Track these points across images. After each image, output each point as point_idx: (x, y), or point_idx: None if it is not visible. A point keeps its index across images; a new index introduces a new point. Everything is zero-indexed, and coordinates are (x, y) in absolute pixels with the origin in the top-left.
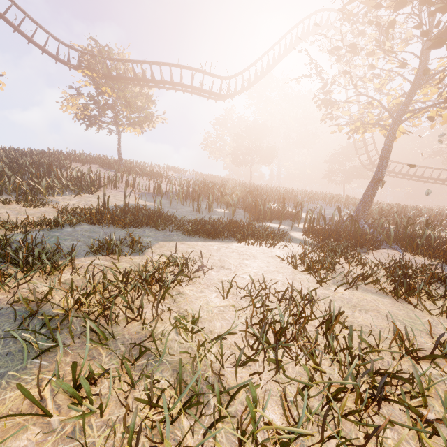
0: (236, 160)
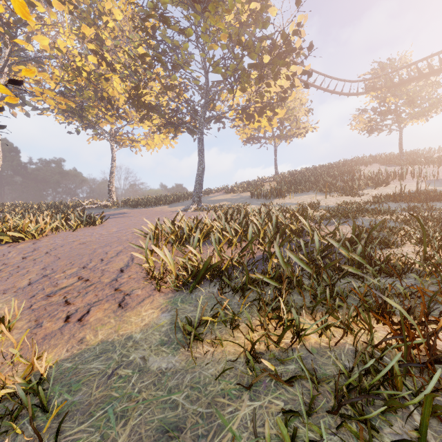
0: None
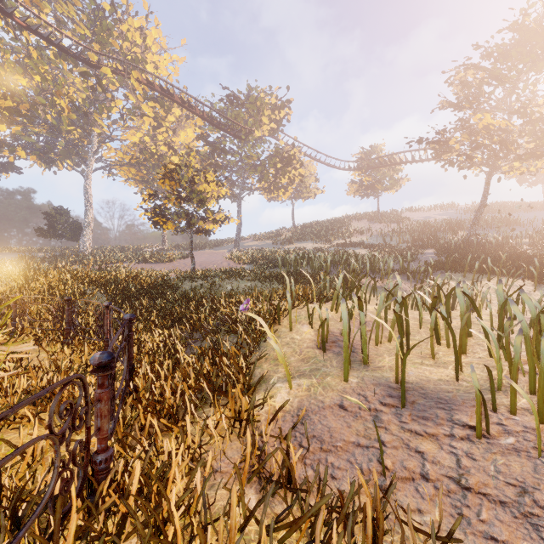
0: (521, 182)
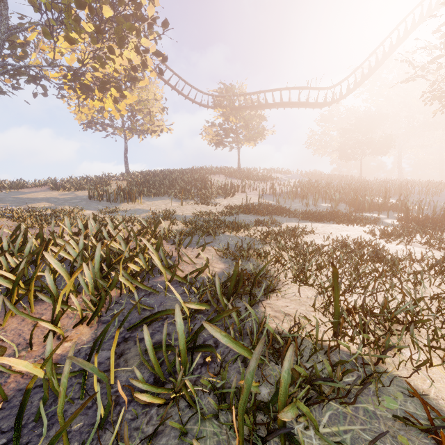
0: (343, 156)
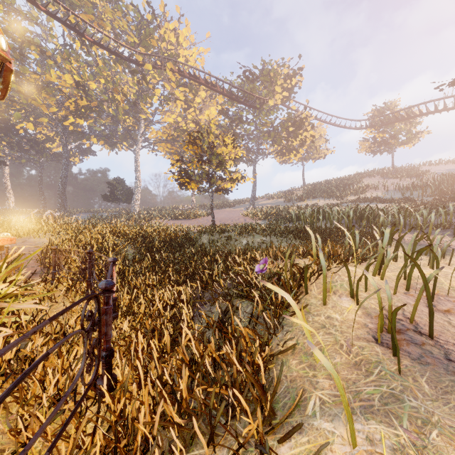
0: None
